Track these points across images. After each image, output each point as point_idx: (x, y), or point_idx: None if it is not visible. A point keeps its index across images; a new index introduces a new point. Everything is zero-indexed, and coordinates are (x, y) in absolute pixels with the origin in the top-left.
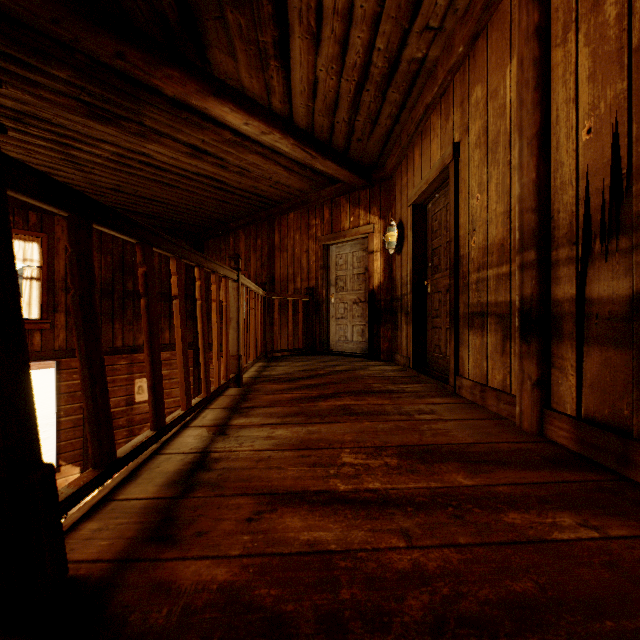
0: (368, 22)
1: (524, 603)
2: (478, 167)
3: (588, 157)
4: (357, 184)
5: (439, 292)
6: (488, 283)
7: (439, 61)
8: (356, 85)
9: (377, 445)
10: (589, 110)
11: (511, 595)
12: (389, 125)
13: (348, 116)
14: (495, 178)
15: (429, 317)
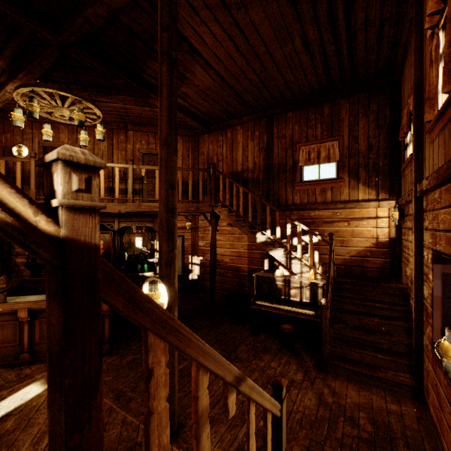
0: None
1: None
2: None
3: (120, 169)
4: None
5: None
6: None
7: None
8: None
9: None
10: (121, 163)
11: None
12: None
13: None
14: None
15: None
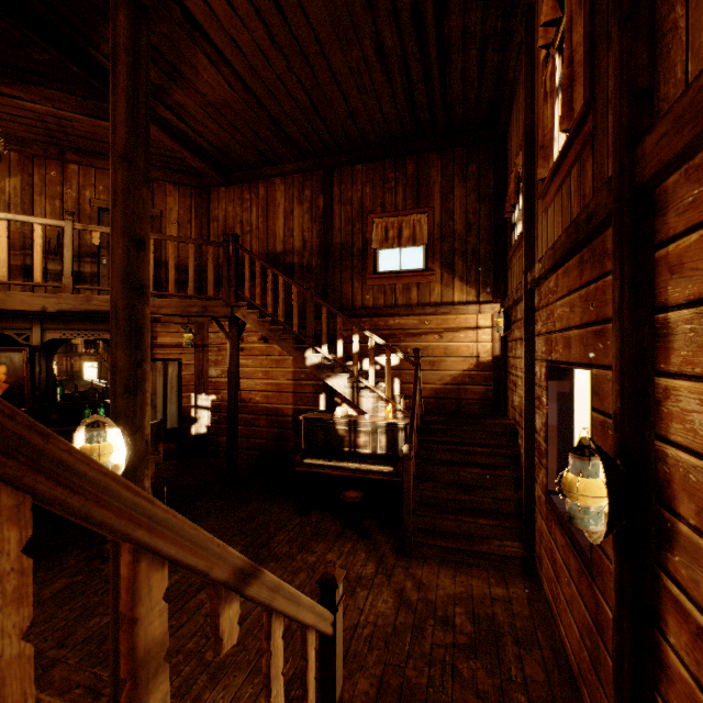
0: None
1: None
2: None
3: (51, 233)
4: None
5: None
6: None
7: None
8: None
9: None
10: None
11: None
12: None
13: None
14: None
15: None
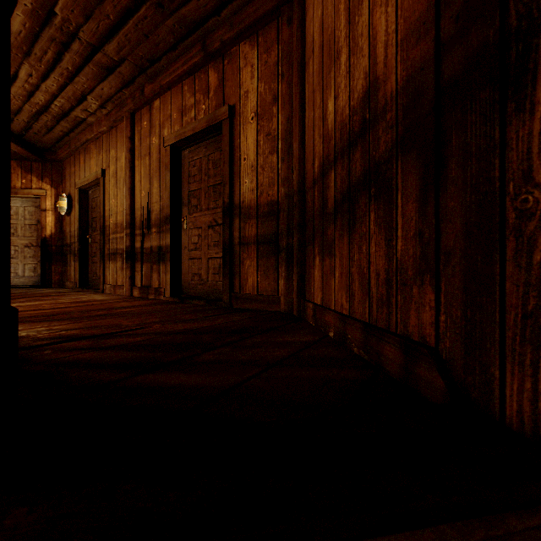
0: (50, 94)
1: (104, 308)
2: (114, 187)
3: (144, 202)
4: (31, 157)
5: (96, 243)
6: (117, 240)
7: (95, 123)
8: (38, 110)
9: (60, 303)
10: (144, 188)
11: (102, 308)
12: (62, 135)
13: (28, 120)
14: (120, 195)
15: (90, 257)
